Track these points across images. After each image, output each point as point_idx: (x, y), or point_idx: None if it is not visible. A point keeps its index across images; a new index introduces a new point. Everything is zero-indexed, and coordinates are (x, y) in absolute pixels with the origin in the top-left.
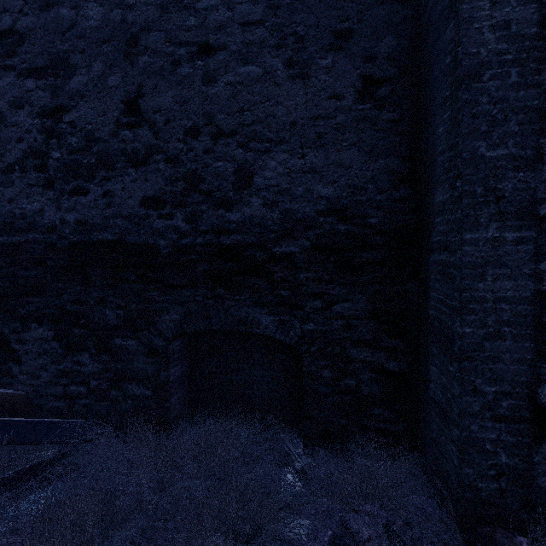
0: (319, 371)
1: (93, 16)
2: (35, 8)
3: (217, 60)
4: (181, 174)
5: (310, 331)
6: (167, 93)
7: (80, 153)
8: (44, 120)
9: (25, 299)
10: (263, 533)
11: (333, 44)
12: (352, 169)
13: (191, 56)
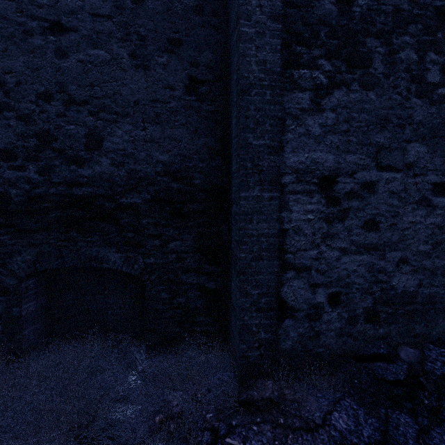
0: (158, 294)
1: None
2: None
3: (69, 39)
4: (33, 132)
5: (151, 264)
6: (18, 58)
7: None
8: None
9: None
10: (96, 421)
11: (168, 48)
12: (182, 143)
13: (43, 30)
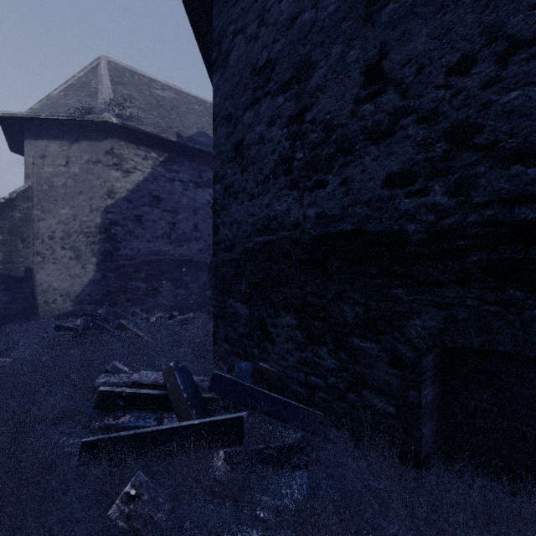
0: None
1: (331, 1)
2: (283, 31)
3: None
4: (440, 132)
5: None
6: (420, 33)
7: (319, 147)
8: (290, 127)
9: (276, 289)
10: None
11: None
12: None
13: None
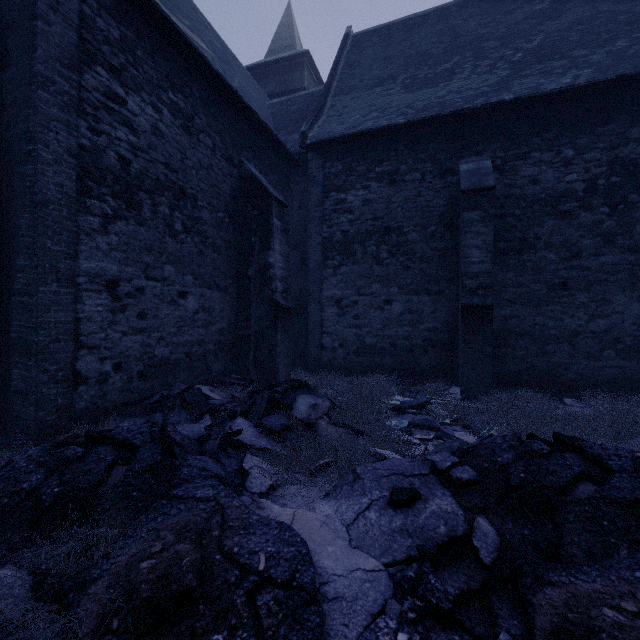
0: None
1: None
2: None
3: None
4: None
5: None
6: None
7: None
8: None
9: None
10: None
11: None
12: None
13: None
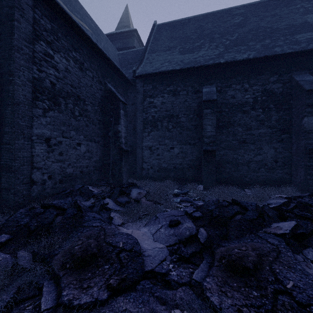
0: None
1: None
2: None
3: None
4: None
5: None
6: None
7: None
8: None
9: None
10: None
11: None
12: None
13: None
